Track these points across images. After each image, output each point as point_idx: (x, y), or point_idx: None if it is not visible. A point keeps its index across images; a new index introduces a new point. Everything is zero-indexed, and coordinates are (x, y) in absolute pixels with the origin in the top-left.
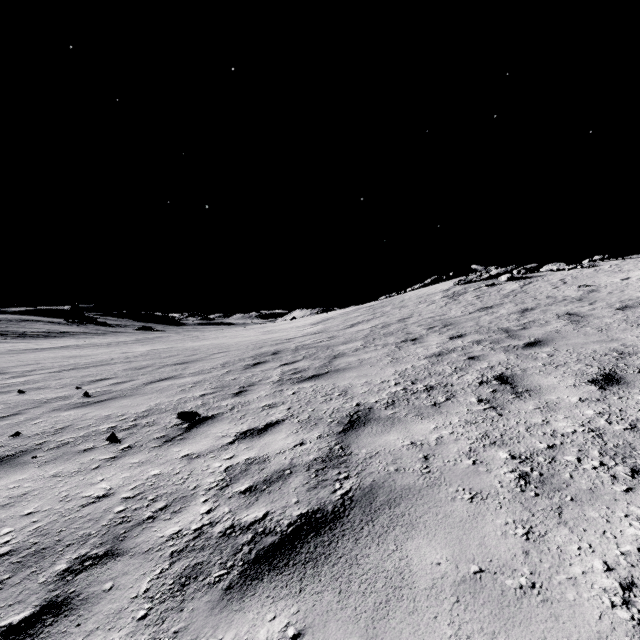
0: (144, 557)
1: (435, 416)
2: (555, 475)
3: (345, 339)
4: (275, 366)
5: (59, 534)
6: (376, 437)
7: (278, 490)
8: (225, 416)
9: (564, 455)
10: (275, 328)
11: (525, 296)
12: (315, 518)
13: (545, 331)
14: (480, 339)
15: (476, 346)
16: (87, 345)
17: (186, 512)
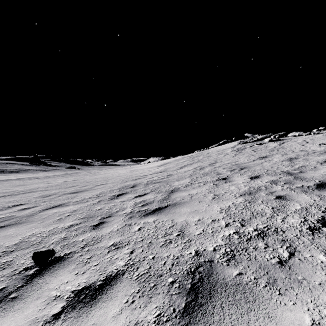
0: None
1: (296, 289)
2: None
3: (178, 177)
4: (131, 197)
5: None
6: None
7: None
8: (74, 258)
9: None
10: (137, 168)
11: (285, 150)
12: None
13: (321, 174)
14: (274, 180)
15: (275, 186)
16: (32, 178)
17: None
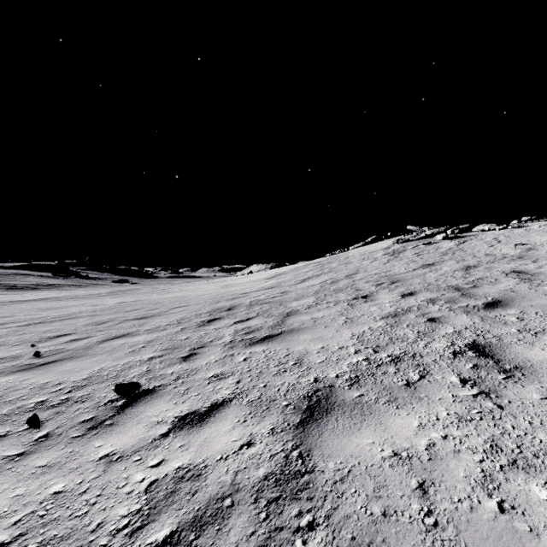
0: None
1: (414, 404)
2: None
3: (297, 295)
4: (229, 323)
5: None
6: (344, 438)
7: None
8: (167, 390)
9: None
10: (233, 282)
11: (463, 254)
12: None
13: (499, 290)
14: (433, 297)
15: (432, 306)
16: (64, 297)
17: None
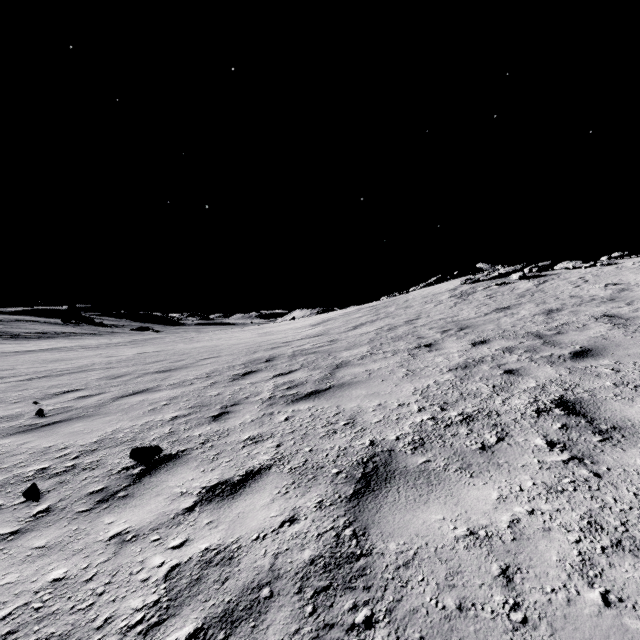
0: None
1: (491, 472)
2: None
3: (348, 343)
4: (267, 377)
5: None
6: (408, 513)
7: None
8: (193, 455)
9: None
10: (273, 329)
11: (544, 295)
12: None
13: (588, 337)
14: (510, 346)
15: (509, 355)
16: (75, 347)
17: None
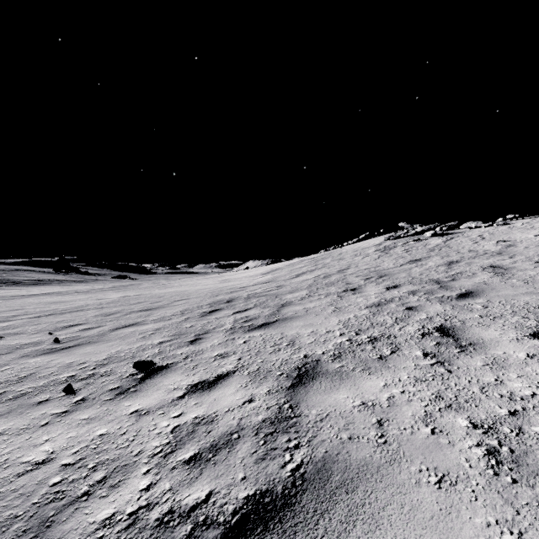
0: None
1: (383, 371)
2: (528, 453)
3: (291, 288)
4: (229, 314)
5: None
6: (325, 395)
7: (224, 460)
8: (179, 366)
9: (531, 425)
10: (231, 277)
11: (449, 250)
12: (263, 504)
13: (474, 282)
14: (414, 290)
15: (412, 296)
16: (68, 292)
17: (124, 487)
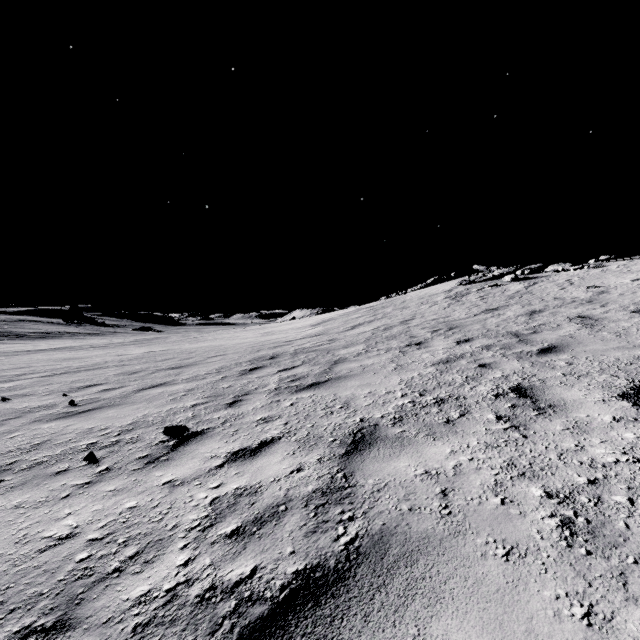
0: (100, 632)
1: (450, 437)
2: (606, 523)
3: (346, 342)
4: (273, 372)
5: (4, 593)
6: (384, 463)
7: (270, 534)
8: (216, 431)
9: (611, 494)
10: (274, 329)
11: (531, 297)
12: (314, 579)
13: (558, 335)
14: (489, 344)
15: (486, 352)
16: (83, 347)
17: (160, 563)
